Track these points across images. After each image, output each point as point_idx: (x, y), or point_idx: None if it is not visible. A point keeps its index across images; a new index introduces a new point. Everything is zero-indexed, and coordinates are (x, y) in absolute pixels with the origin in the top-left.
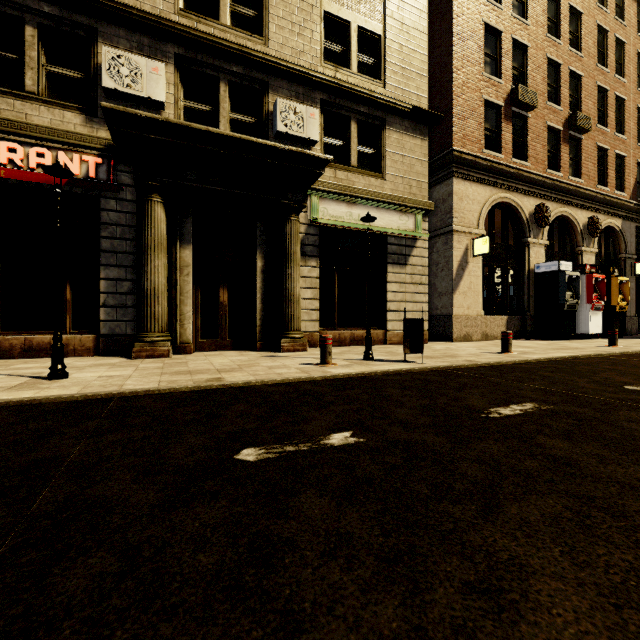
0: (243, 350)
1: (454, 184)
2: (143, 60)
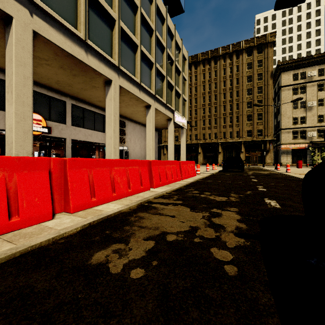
0: None
1: None
2: (313, 132)
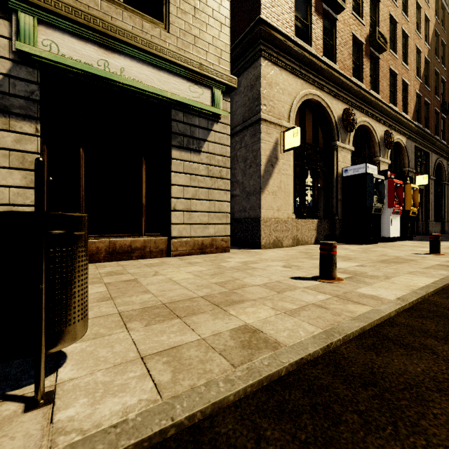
0: None
1: (262, 65)
2: None
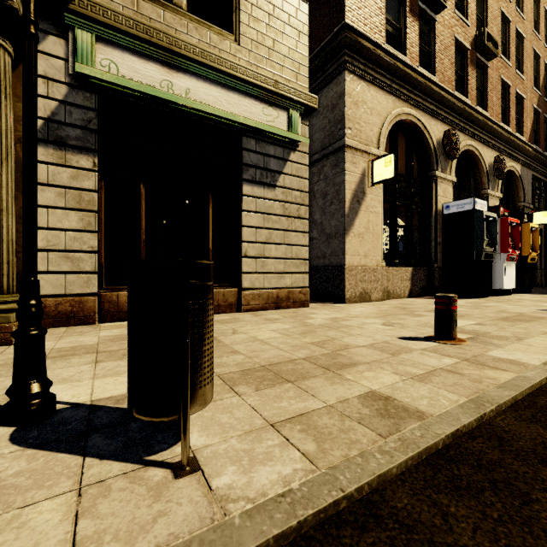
0: None
1: (347, 81)
2: None
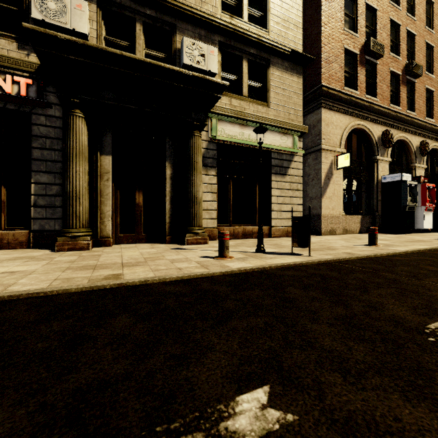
0: (155, 243)
1: (322, 113)
2: None
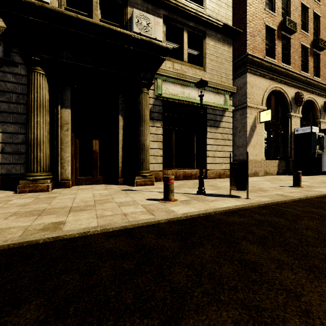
0: (110, 184)
1: (248, 77)
2: None
